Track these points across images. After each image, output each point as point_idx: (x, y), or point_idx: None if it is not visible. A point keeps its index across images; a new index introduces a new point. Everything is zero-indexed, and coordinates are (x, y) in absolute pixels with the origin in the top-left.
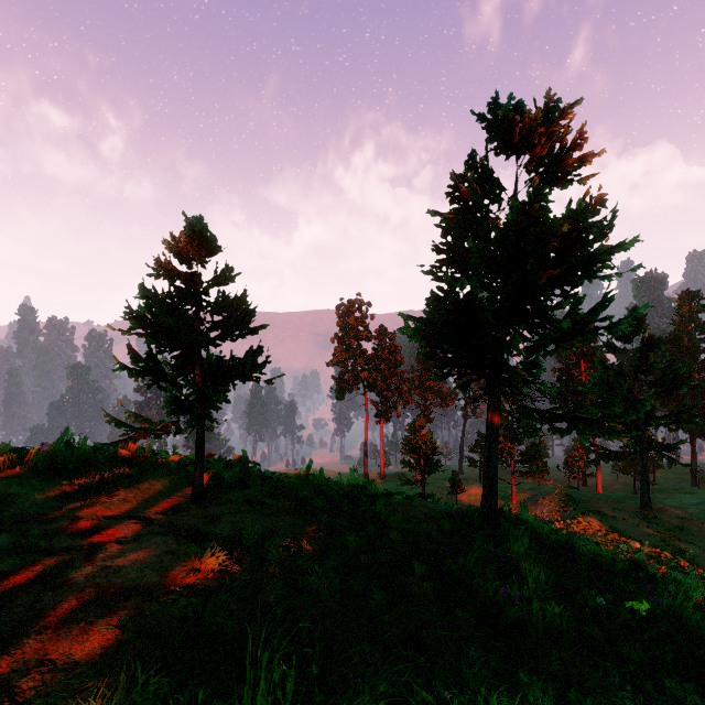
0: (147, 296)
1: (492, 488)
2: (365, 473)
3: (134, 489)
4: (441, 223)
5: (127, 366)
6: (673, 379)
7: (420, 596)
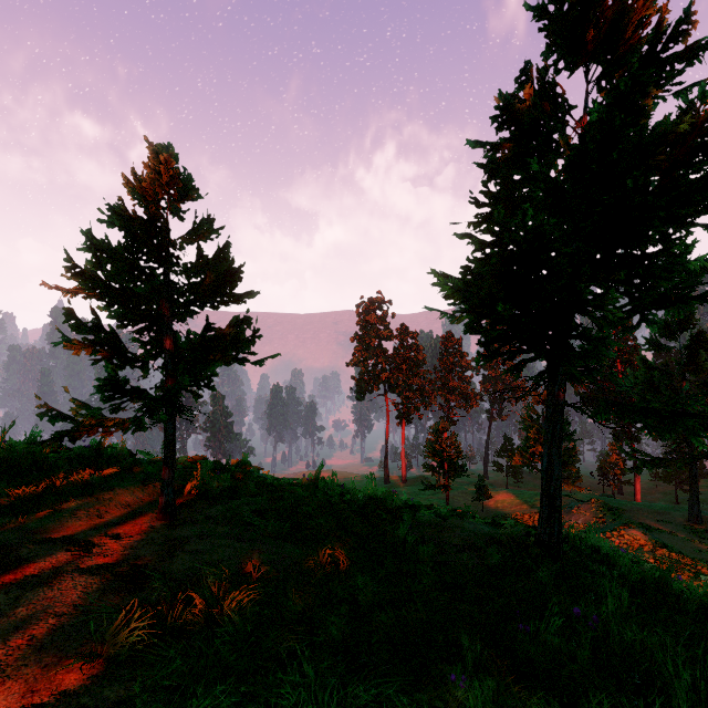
0: (93, 247)
1: (555, 508)
2: (385, 476)
3: (92, 499)
4: (484, 156)
5: (71, 340)
6: None
7: (476, 707)
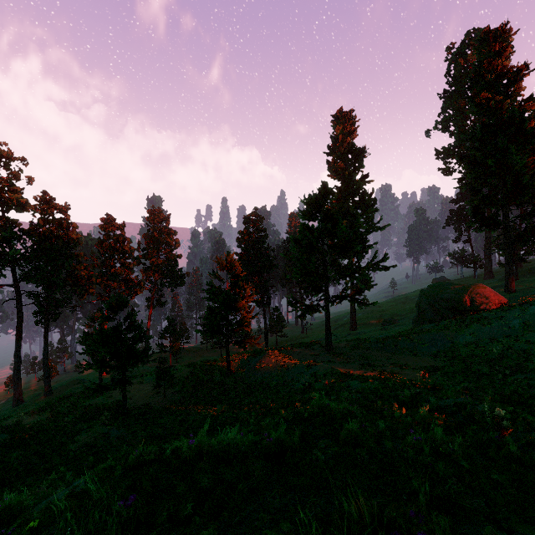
0: None
1: None
2: (16, 394)
3: None
4: None
5: None
6: (349, 241)
7: None
